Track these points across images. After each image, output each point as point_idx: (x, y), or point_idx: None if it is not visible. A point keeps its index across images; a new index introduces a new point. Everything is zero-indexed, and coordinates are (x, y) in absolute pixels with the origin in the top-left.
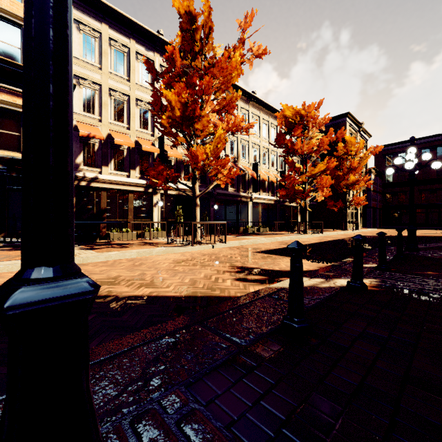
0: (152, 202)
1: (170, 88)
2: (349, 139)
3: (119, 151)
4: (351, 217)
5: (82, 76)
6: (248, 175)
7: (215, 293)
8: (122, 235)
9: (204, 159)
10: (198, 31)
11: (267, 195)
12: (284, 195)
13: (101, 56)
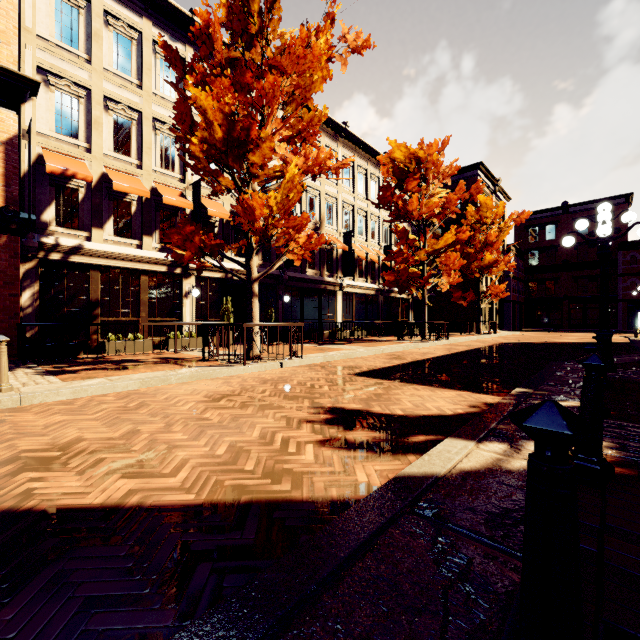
0: (182, 290)
1: (205, 89)
2: (483, 201)
3: (124, 204)
4: (484, 315)
5: (54, 70)
6: (336, 251)
7: (279, 491)
8: (125, 345)
9: (266, 217)
10: None
11: (365, 281)
12: (392, 282)
13: (89, 41)
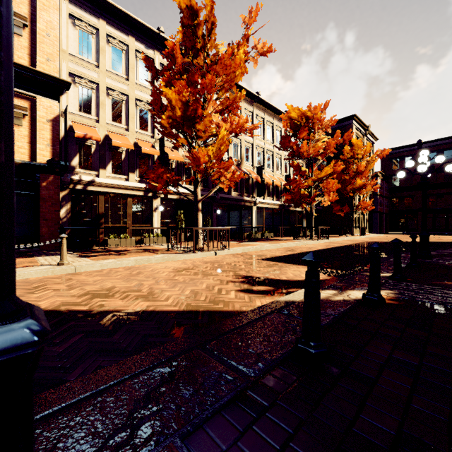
0: (152, 207)
1: (170, 86)
2: (355, 142)
3: (118, 153)
4: (358, 223)
5: (78, 74)
6: (252, 179)
7: (218, 307)
8: (120, 241)
9: (207, 162)
10: (200, 27)
11: (272, 199)
12: (290, 200)
13: (98, 54)
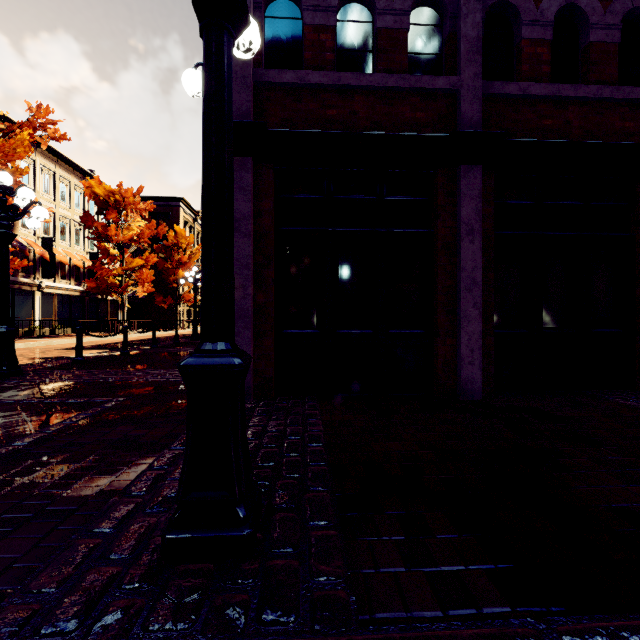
0: None
1: None
2: (179, 231)
3: None
4: (188, 316)
5: None
6: (34, 253)
7: None
8: None
9: None
10: None
11: (69, 283)
12: (95, 288)
13: None
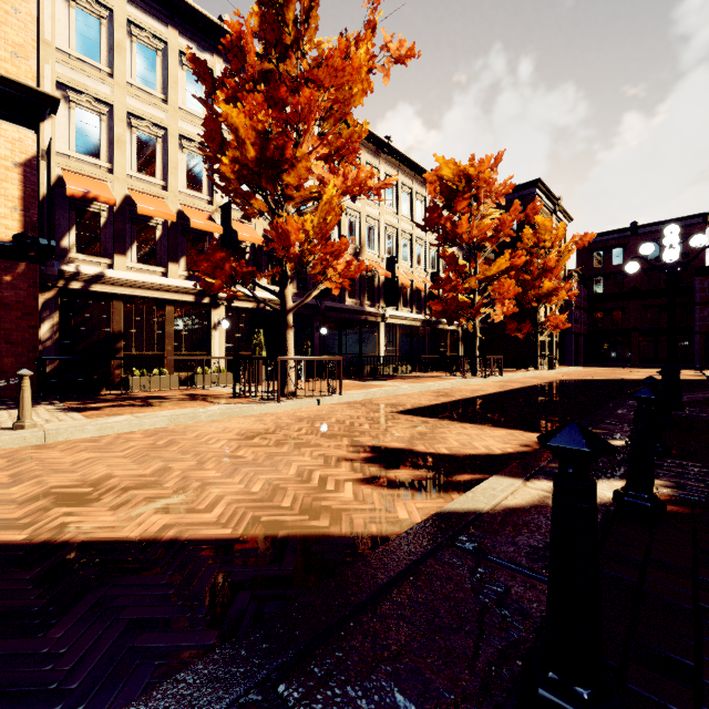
0: (211, 322)
1: (236, 105)
2: (541, 222)
3: (148, 228)
4: (543, 349)
5: (74, 86)
6: (378, 278)
7: (317, 527)
8: (150, 381)
9: (302, 243)
10: (290, 4)
11: (410, 311)
12: (440, 312)
13: (112, 53)
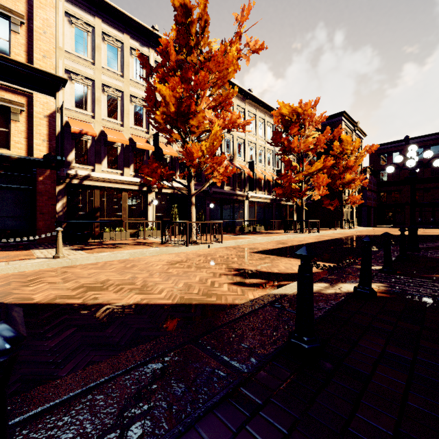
0: (147, 201)
1: (164, 82)
2: (345, 138)
3: (113, 148)
4: (347, 216)
5: (74, 71)
6: (244, 174)
7: (210, 300)
8: (115, 234)
9: (200, 157)
10: (193, 24)
11: (263, 193)
12: (281, 194)
13: (94, 51)
